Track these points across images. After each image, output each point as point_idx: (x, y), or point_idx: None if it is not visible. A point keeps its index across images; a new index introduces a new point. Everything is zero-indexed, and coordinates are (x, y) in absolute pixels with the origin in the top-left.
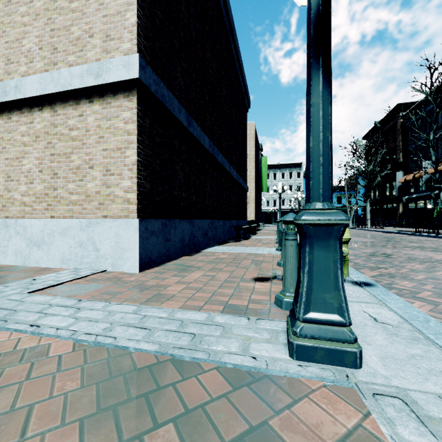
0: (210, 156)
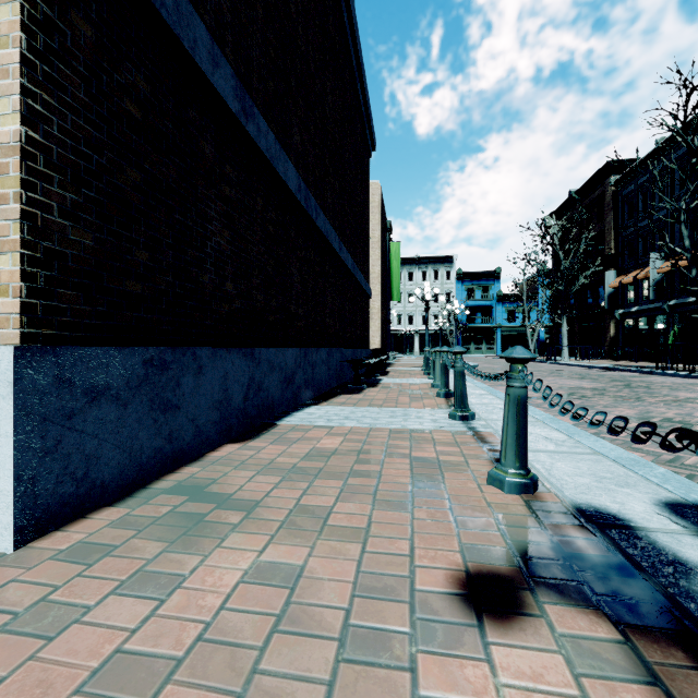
0: (301, 213)
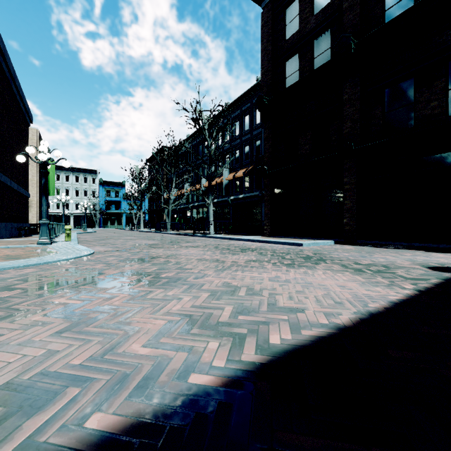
0: None
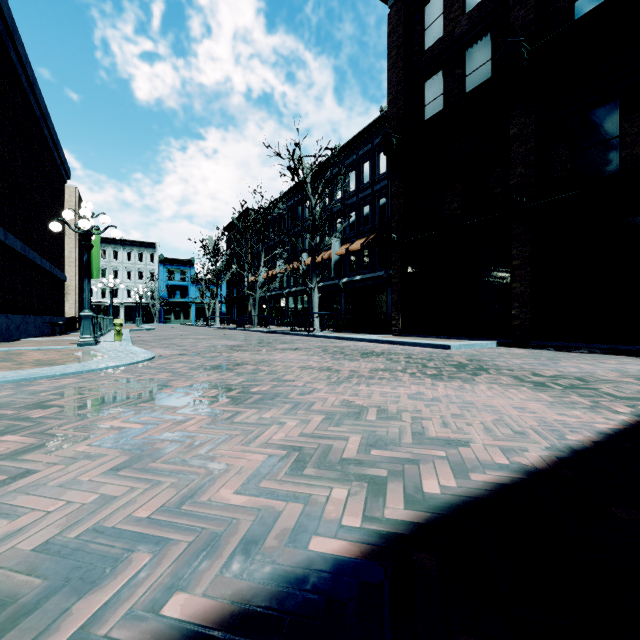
0: (21, 255)
